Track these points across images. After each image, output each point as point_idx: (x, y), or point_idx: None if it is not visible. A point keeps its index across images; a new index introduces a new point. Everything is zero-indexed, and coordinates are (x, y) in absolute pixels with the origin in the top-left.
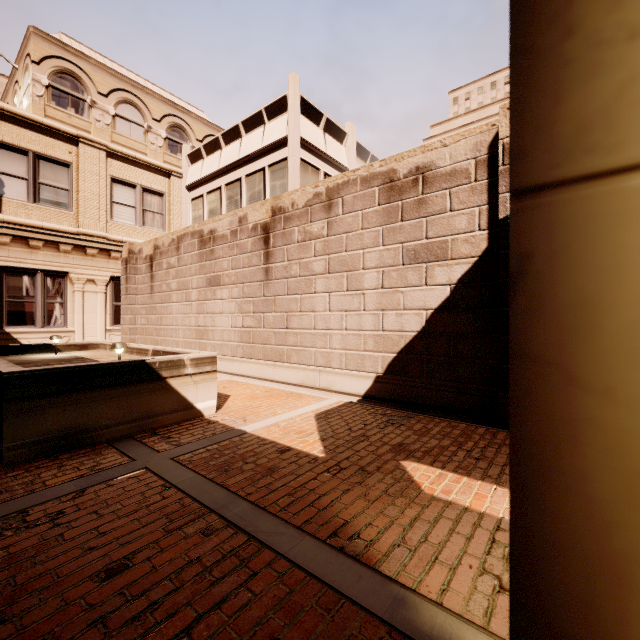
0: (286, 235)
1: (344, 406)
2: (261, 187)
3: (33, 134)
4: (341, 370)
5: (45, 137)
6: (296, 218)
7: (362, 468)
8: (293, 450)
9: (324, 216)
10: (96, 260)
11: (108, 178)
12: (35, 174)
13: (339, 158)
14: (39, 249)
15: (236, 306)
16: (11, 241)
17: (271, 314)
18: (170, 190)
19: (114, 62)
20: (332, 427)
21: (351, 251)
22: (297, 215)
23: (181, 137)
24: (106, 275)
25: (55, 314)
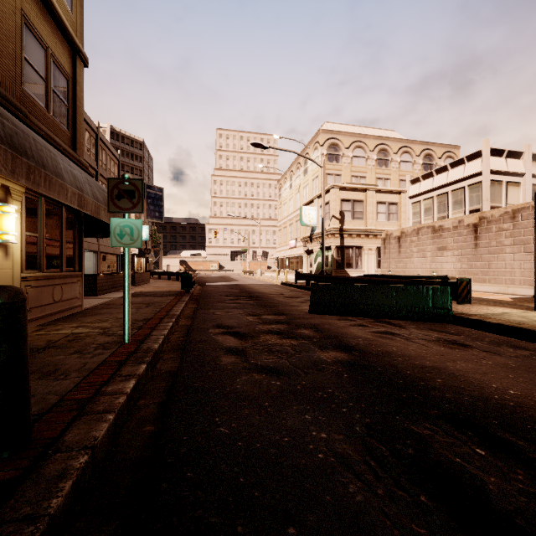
0: (487, 229)
1: (522, 297)
2: (462, 197)
3: (352, 192)
4: (520, 286)
5: (355, 192)
6: (494, 222)
7: (529, 303)
8: (503, 300)
9: (510, 221)
10: (372, 240)
11: (375, 202)
12: (353, 208)
13: (517, 169)
14: (354, 238)
15: (456, 259)
16: (347, 236)
17: (478, 263)
18: (400, 200)
19: (347, 125)
20: (517, 299)
21: (526, 236)
22: (494, 220)
23: (384, 155)
24: (375, 246)
25: (358, 264)
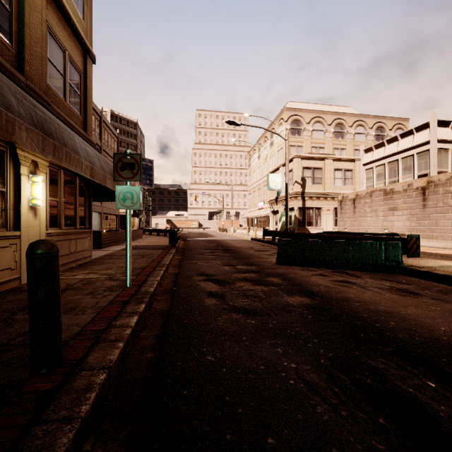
0: (435, 191)
1: None
2: (411, 163)
3: (312, 161)
4: None
5: (315, 161)
6: (440, 185)
7: None
8: (450, 254)
9: None
10: (329, 202)
11: (333, 169)
12: (313, 175)
13: None
14: (314, 200)
15: (406, 218)
16: (308, 198)
17: (426, 221)
18: (355, 167)
19: (307, 103)
20: None
21: None
22: (441, 184)
23: (340, 128)
24: (332, 207)
25: (318, 222)
